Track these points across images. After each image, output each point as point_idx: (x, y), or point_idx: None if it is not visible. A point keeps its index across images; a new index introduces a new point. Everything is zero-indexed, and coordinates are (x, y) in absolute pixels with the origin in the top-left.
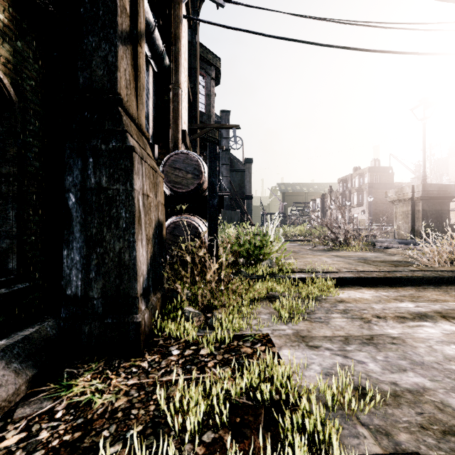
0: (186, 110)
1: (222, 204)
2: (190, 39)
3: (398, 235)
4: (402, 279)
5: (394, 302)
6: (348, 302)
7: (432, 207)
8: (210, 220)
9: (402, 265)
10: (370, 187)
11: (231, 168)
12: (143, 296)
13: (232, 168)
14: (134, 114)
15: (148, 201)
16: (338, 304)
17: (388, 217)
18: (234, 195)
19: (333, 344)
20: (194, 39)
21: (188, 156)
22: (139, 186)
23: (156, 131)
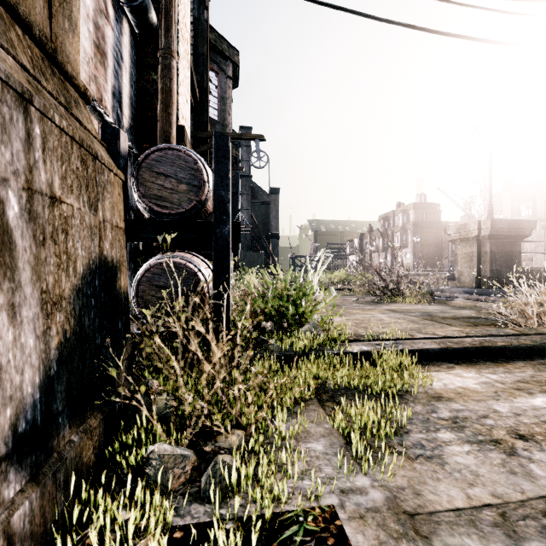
0: (187, 102)
1: (237, 235)
2: (196, 14)
3: (460, 283)
4: (506, 349)
5: (521, 396)
6: (449, 399)
7: (501, 248)
8: (216, 260)
9: (482, 323)
10: (415, 226)
11: (253, 200)
12: (13, 459)
13: (255, 199)
14: (27, 12)
15: (59, 212)
16: (436, 405)
17: (435, 261)
18: (257, 233)
19: (486, 542)
20: (202, 15)
21: (181, 155)
22: (7, 164)
23: (136, 124)
